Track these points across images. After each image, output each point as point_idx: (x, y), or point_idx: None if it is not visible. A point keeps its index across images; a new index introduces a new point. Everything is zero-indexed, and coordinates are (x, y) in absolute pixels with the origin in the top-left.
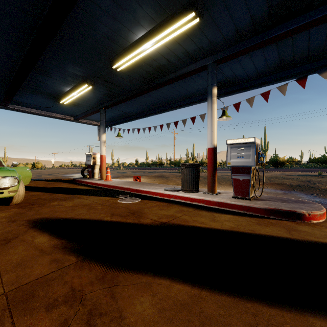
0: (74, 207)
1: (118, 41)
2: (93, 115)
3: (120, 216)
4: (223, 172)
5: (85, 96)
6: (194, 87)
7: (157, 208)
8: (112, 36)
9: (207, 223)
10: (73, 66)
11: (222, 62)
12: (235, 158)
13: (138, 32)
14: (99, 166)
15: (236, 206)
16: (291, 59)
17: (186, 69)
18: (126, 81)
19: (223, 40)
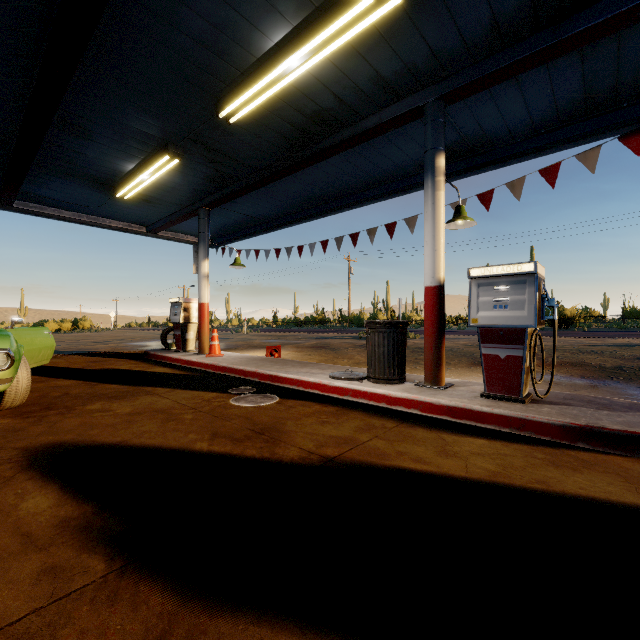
0: (134, 415)
1: (230, 53)
2: (185, 223)
3: (231, 441)
4: (450, 339)
5: (166, 181)
6: (394, 160)
7: (314, 420)
8: (216, 40)
9: (431, 459)
10: (137, 114)
11: (457, 98)
12: (488, 308)
13: (273, 30)
14: (197, 326)
15: (493, 417)
16: (610, 89)
17: (377, 118)
18: (251, 147)
19: (461, 45)
